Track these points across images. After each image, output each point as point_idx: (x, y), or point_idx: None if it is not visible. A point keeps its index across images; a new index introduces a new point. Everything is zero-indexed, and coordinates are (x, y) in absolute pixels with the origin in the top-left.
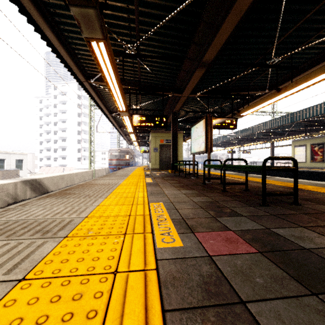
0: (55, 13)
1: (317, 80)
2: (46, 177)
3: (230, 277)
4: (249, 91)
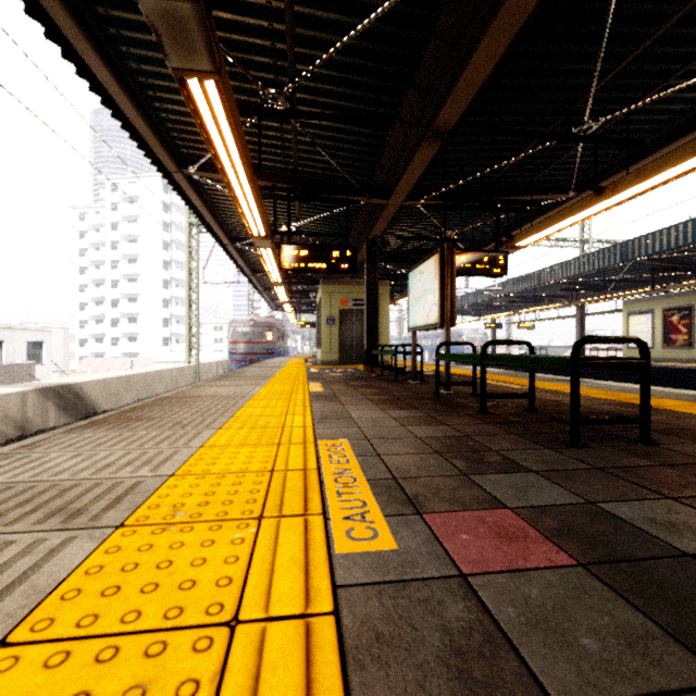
0: (107, 18)
1: (684, 170)
2: (92, 380)
3: (517, 635)
4: (533, 193)
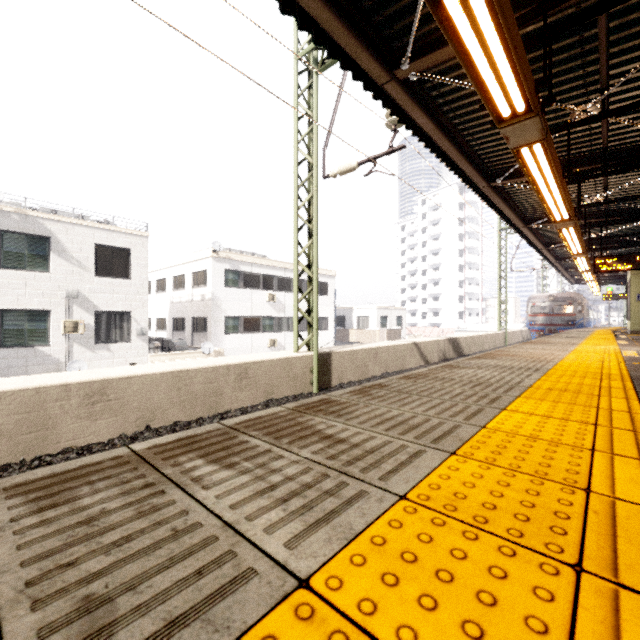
0: (512, 193)
1: None
2: (461, 337)
3: None
4: None
